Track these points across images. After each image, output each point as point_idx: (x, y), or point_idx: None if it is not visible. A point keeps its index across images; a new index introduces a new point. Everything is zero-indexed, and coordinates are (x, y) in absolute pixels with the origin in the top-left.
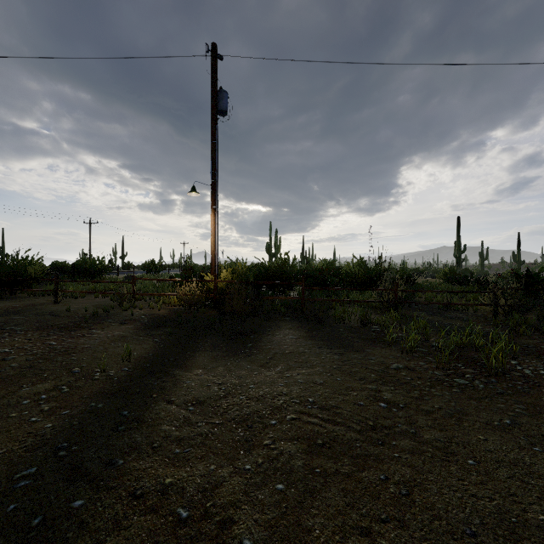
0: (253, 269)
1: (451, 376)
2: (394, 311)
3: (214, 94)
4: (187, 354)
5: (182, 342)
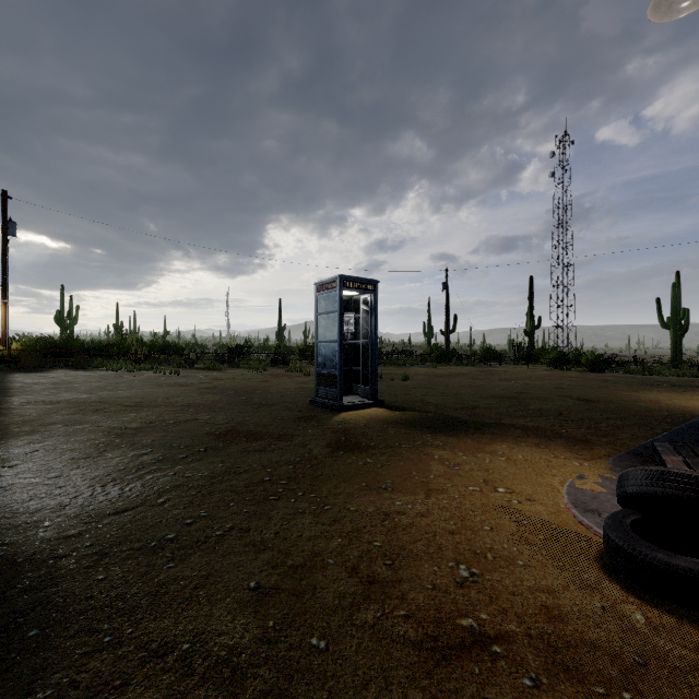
0: (40, 343)
1: (118, 373)
2: (122, 361)
3: (5, 225)
4: (10, 374)
5: (2, 373)
